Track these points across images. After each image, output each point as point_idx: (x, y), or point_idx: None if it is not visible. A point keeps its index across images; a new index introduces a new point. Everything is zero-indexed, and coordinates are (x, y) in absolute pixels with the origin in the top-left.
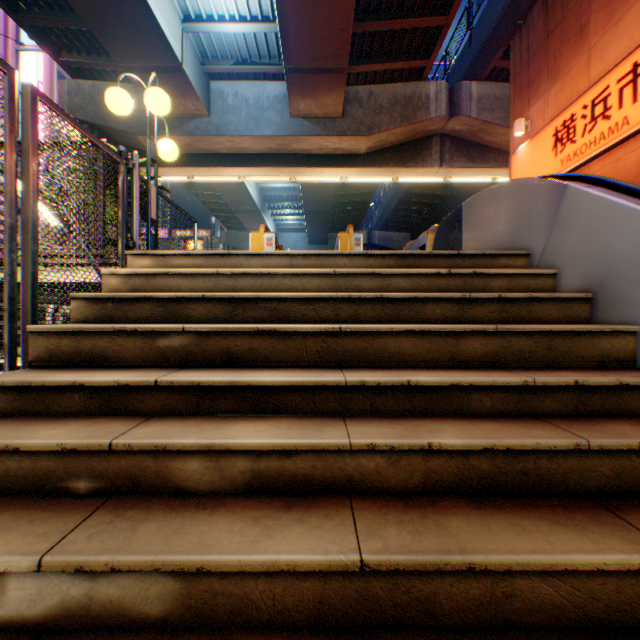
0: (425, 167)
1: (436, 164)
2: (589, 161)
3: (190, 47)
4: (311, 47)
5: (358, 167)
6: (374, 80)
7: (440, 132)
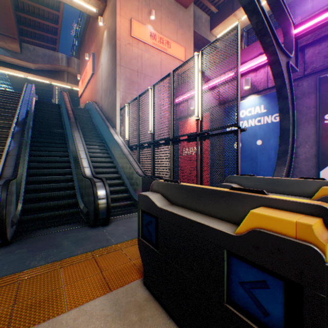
0: (62, 81)
1: (66, 81)
2: (85, 89)
3: None
4: (0, 28)
5: (32, 74)
6: (37, 44)
7: (67, 71)
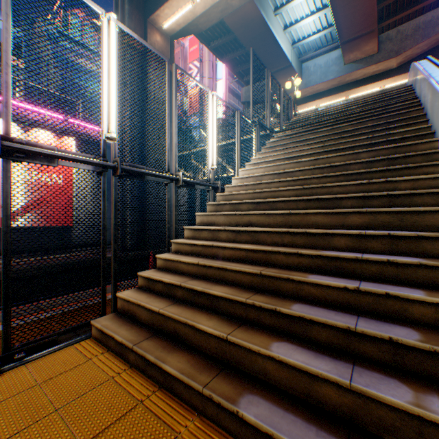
0: None
1: None
2: None
3: (293, 54)
4: (353, 29)
5: (390, 77)
6: (400, 22)
7: None
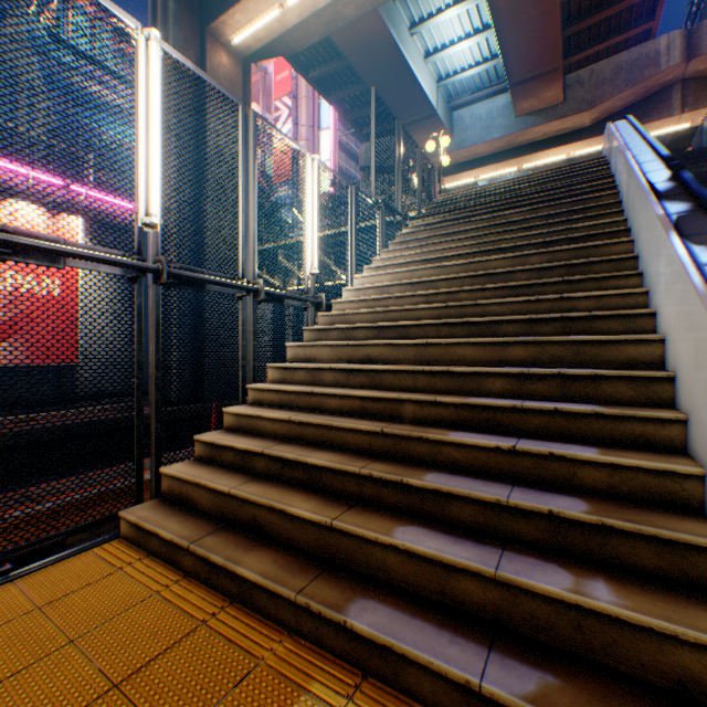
0: (661, 119)
1: (675, 112)
2: None
3: (440, 97)
4: (527, 65)
5: (582, 140)
6: (596, 59)
7: (680, 79)
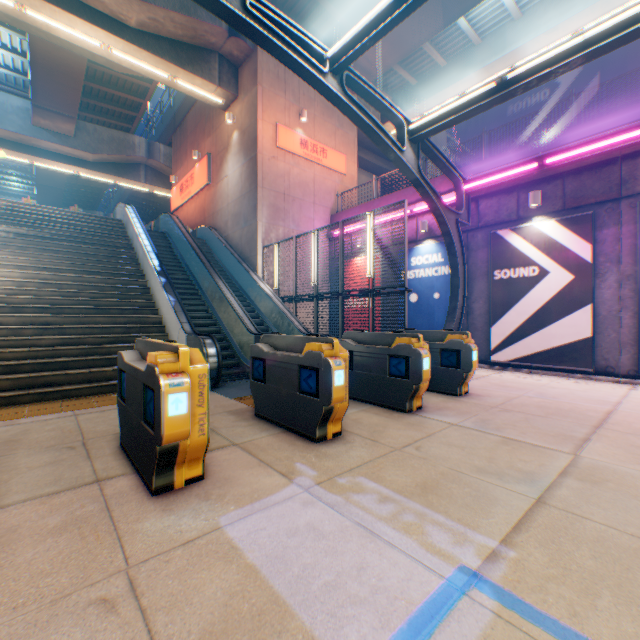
0: (137, 181)
1: (144, 181)
2: (188, 202)
3: None
4: (54, 104)
5: (89, 169)
6: (100, 122)
7: (146, 164)
